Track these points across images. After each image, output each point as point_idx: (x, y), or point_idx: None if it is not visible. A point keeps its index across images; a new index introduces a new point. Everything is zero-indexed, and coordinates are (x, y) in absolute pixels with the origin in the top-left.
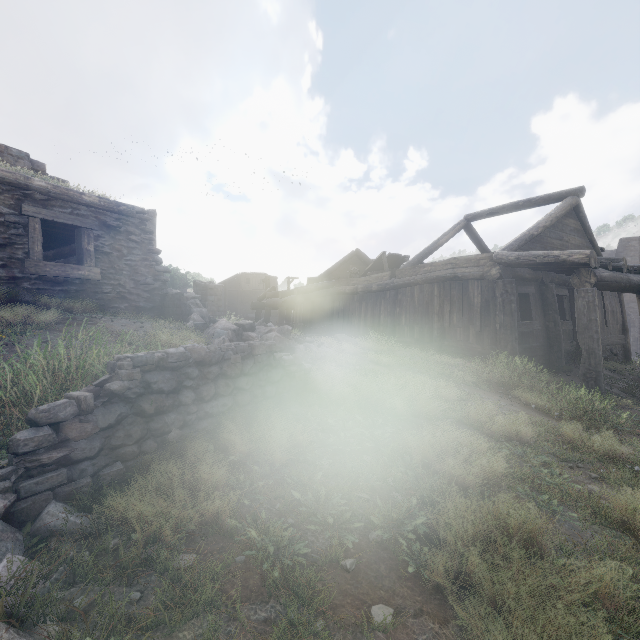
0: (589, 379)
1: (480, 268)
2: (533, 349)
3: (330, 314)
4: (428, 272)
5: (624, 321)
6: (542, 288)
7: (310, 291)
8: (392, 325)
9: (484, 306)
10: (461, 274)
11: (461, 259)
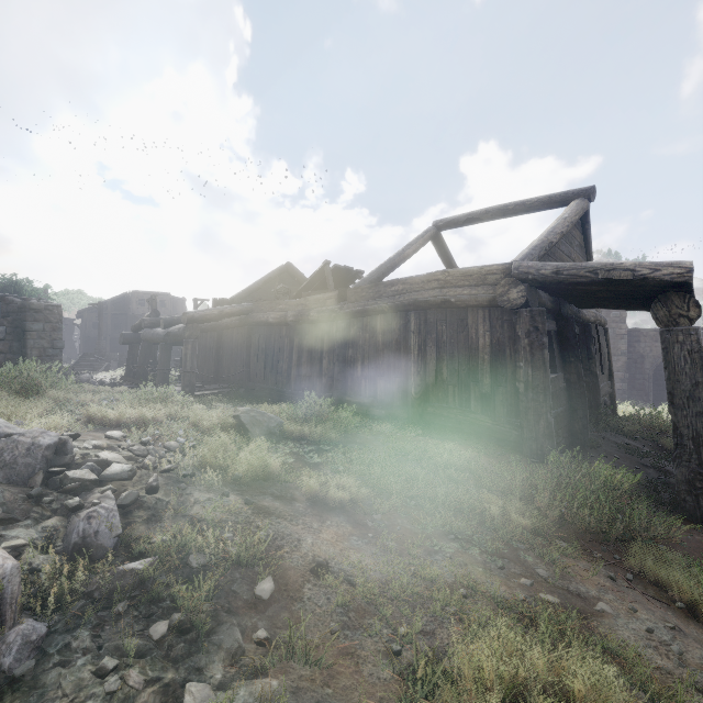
0: (701, 491)
1: (489, 288)
2: (558, 418)
3: (245, 355)
4: (399, 293)
5: (610, 365)
6: (560, 323)
7: (211, 318)
8: (341, 376)
9: (495, 351)
10: (456, 297)
11: (455, 273)
